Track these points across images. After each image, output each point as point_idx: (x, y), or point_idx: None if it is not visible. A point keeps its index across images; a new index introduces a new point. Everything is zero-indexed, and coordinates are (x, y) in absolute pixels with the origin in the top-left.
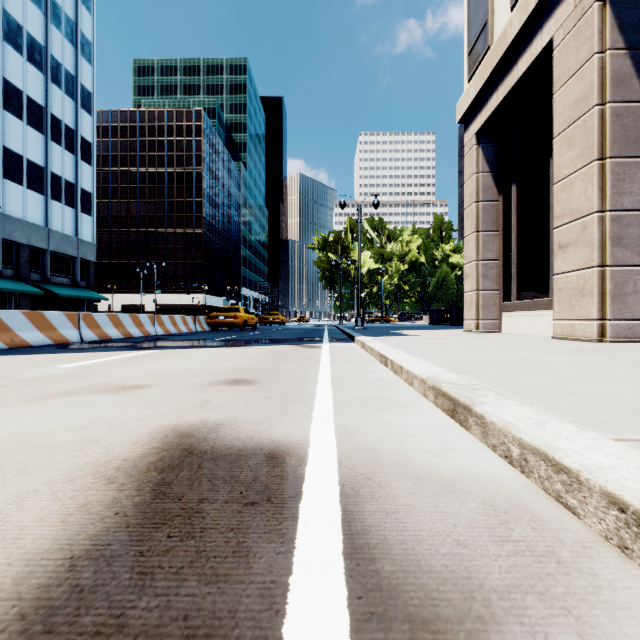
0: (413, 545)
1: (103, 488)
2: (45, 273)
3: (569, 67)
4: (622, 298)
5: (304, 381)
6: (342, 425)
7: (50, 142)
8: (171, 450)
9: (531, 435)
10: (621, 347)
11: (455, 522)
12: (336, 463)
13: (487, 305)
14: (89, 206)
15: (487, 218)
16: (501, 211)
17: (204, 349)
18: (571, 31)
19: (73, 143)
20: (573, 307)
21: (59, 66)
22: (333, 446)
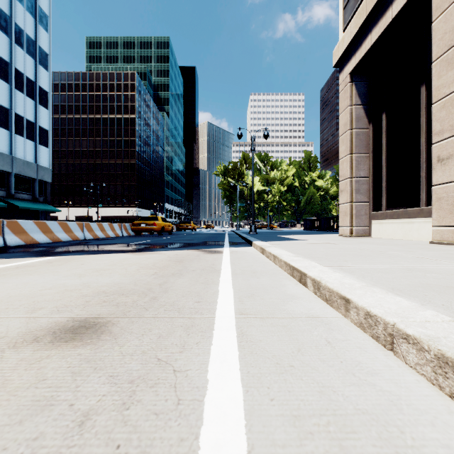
0: None
1: None
2: (10, 190)
3: None
4: None
5: (191, 326)
6: None
7: (14, 90)
8: None
9: None
10: None
11: None
12: None
13: (359, 214)
14: (46, 140)
15: (359, 143)
16: (371, 137)
17: (107, 255)
18: None
19: (33, 91)
20: None
21: (21, 32)
22: None
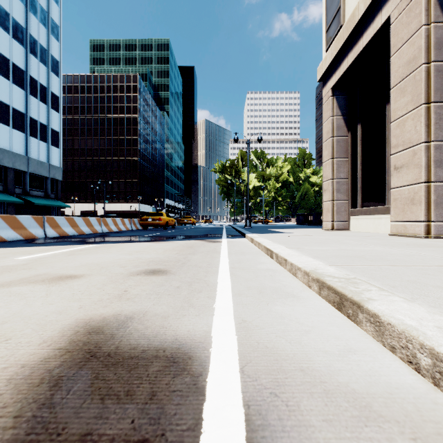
0: None
1: None
2: (25, 188)
3: (402, 37)
4: (442, 205)
5: (208, 271)
6: (241, 318)
7: (29, 96)
8: (75, 352)
9: None
10: None
11: None
12: (238, 371)
13: (340, 211)
14: (57, 141)
15: (340, 149)
16: (350, 144)
17: (134, 243)
18: (404, 10)
19: (46, 97)
20: (405, 212)
21: (36, 42)
22: (234, 346)
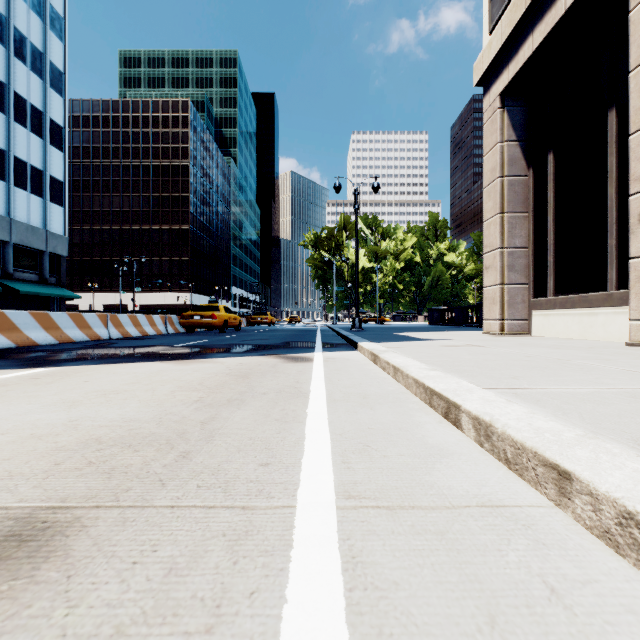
0: None
1: None
2: (7, 268)
3: None
4: None
5: (244, 535)
6: None
7: (13, 123)
8: None
9: None
10: None
11: None
12: None
13: (514, 302)
14: (60, 196)
15: (514, 197)
16: (531, 188)
17: (132, 365)
18: None
19: (41, 126)
20: None
21: (24, 40)
22: None
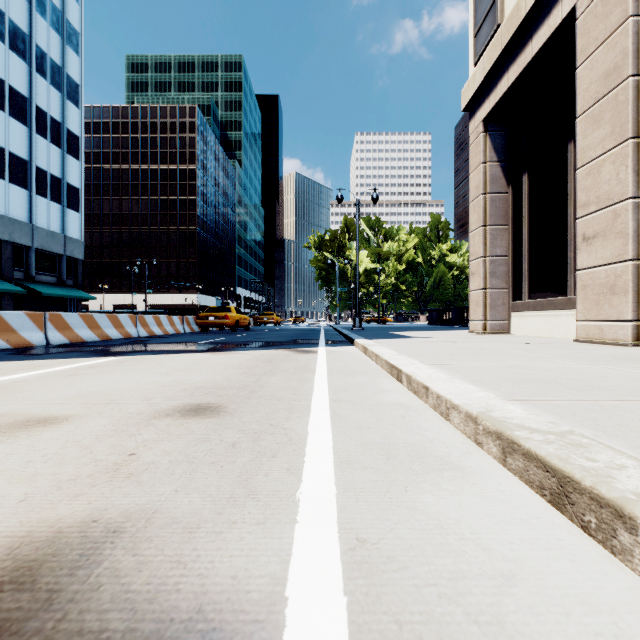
0: None
1: None
2: (29, 271)
3: (596, 36)
4: None
5: (292, 408)
6: (354, 533)
7: (34, 135)
8: None
9: None
10: None
11: None
12: None
13: (495, 304)
14: (77, 202)
15: (495, 211)
16: (510, 203)
17: (180, 355)
18: None
19: (59, 136)
20: (601, 306)
21: (44, 56)
22: (340, 639)
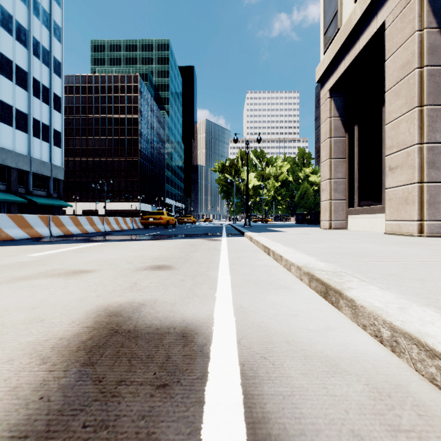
0: (312, 436)
1: (36, 369)
2: (28, 188)
3: (397, 41)
4: (435, 205)
5: (209, 267)
6: (239, 305)
7: (32, 96)
8: (100, 329)
9: (400, 320)
10: (436, 240)
11: (346, 407)
12: (236, 342)
13: (337, 210)
14: (59, 141)
15: (337, 149)
16: (347, 144)
17: (137, 242)
18: (398, 16)
19: (48, 97)
20: (400, 212)
21: (38, 44)
22: (233, 325)
